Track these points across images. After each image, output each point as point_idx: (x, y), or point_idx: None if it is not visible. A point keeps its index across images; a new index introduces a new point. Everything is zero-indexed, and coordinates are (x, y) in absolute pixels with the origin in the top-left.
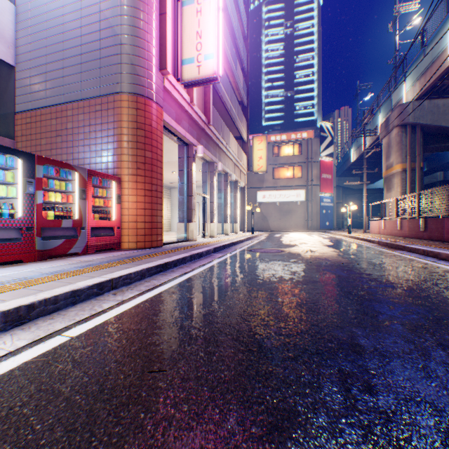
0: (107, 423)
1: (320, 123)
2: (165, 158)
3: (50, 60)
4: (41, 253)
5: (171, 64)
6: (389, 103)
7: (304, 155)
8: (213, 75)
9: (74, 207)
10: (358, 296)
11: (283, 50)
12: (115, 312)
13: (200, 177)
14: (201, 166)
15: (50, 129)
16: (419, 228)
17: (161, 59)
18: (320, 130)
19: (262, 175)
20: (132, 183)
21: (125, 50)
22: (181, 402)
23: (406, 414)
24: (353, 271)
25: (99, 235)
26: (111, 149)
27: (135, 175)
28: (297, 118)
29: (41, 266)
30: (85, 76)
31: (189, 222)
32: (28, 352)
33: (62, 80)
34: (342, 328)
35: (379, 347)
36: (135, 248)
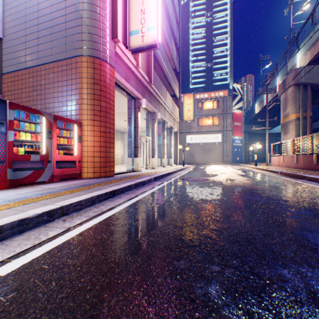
0: None
1: (232, 85)
2: (118, 110)
3: (28, 32)
4: (12, 182)
5: (121, 35)
6: (285, 68)
7: (221, 108)
8: (154, 42)
9: (42, 144)
10: (286, 224)
11: (204, 33)
12: (57, 242)
13: (145, 124)
14: (145, 116)
15: (28, 85)
16: (313, 162)
17: (113, 30)
18: (233, 90)
19: (190, 123)
20: (90, 126)
21: (85, 22)
22: None
23: None
24: (271, 198)
25: (63, 167)
26: (74, 99)
27: (92, 120)
28: (215, 83)
29: (10, 193)
30: (55, 44)
31: (136, 157)
32: None
33: (37, 47)
34: (288, 267)
35: None
36: (93, 177)
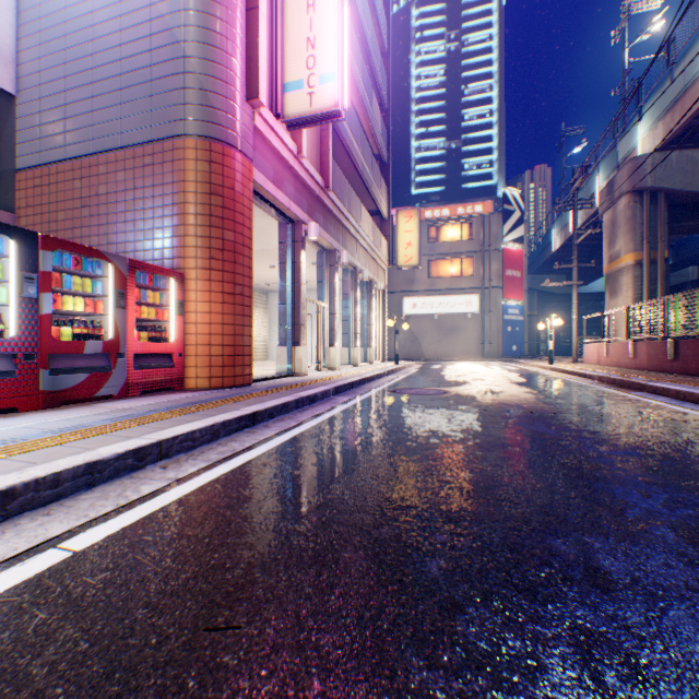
0: None
1: (503, 190)
2: (258, 245)
3: (71, 85)
4: (50, 396)
5: (266, 92)
6: (613, 157)
7: (478, 240)
8: (334, 108)
9: (106, 320)
10: (582, 472)
11: (443, 76)
12: (160, 502)
13: (314, 274)
14: (315, 257)
15: (71, 196)
16: (666, 355)
17: (249, 83)
18: (504, 201)
19: (412, 271)
20: (203, 282)
21: (192, 67)
22: None
23: None
24: (567, 427)
25: (147, 366)
26: (169, 226)
27: (207, 269)
28: (467, 183)
29: (48, 418)
30: (128, 110)
31: (296, 346)
32: None
33: (90, 116)
34: (565, 536)
35: (639, 576)
36: (208, 388)
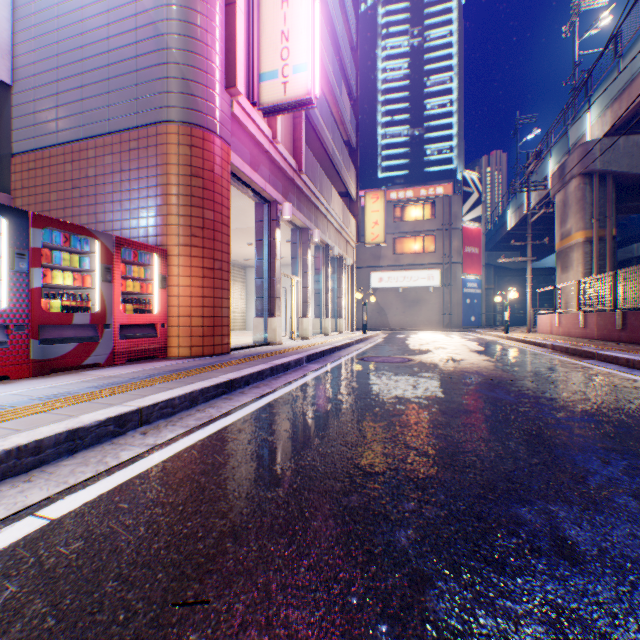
0: None
1: (462, 173)
2: (237, 223)
3: (63, 75)
4: (40, 365)
5: (244, 81)
6: (564, 142)
7: (439, 219)
8: (306, 96)
9: (94, 293)
10: (542, 438)
11: (407, 69)
12: (138, 468)
13: (289, 251)
14: (289, 235)
15: (63, 178)
16: (615, 325)
17: (227, 73)
18: (463, 184)
19: (378, 248)
20: (185, 258)
21: (174, 58)
22: None
23: None
24: (525, 394)
25: (132, 336)
26: (153, 206)
27: (188, 246)
28: (429, 167)
29: (37, 385)
30: (115, 98)
31: (271, 317)
32: None
33: (80, 104)
34: (530, 504)
35: (607, 547)
36: (189, 356)
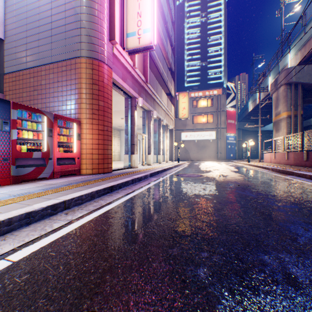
0: None
1: (226, 84)
2: (115, 108)
3: (29, 34)
4: (15, 178)
5: (119, 37)
6: (277, 68)
7: (215, 106)
8: (150, 44)
9: (43, 142)
10: (272, 216)
11: (199, 33)
12: (62, 232)
13: (141, 122)
14: (141, 114)
15: (29, 85)
16: (303, 158)
17: (110, 33)
18: (227, 89)
19: (185, 120)
20: (89, 125)
21: (84, 25)
22: None
23: None
24: (260, 193)
25: (63, 164)
26: (73, 99)
27: (91, 119)
28: (210, 81)
29: (14, 188)
30: (55, 45)
31: (132, 154)
32: None
33: (37, 49)
34: (269, 253)
35: None
36: (91, 174)
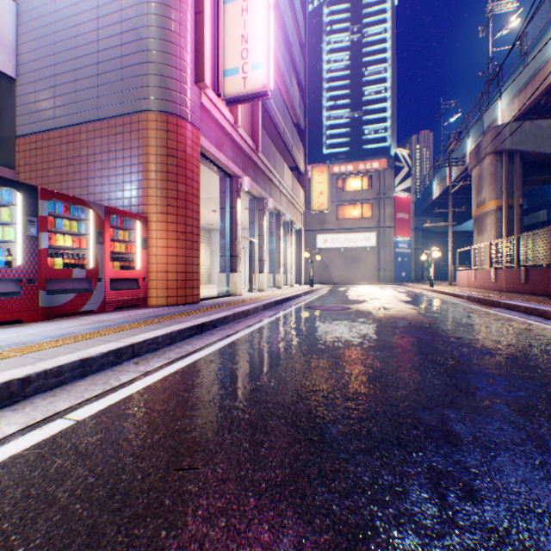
0: (115, 545)
1: (394, 151)
2: (204, 194)
3: (59, 71)
4: (46, 311)
5: (210, 76)
6: (480, 125)
7: (375, 190)
8: (262, 89)
9: (88, 253)
10: (447, 366)
11: (348, 60)
12: (136, 387)
13: (247, 216)
14: (248, 203)
15: (59, 156)
16: (519, 280)
17: (197, 70)
18: (395, 159)
19: (323, 214)
20: (162, 223)
21: (153, 58)
22: (217, 514)
23: (525, 534)
24: (439, 334)
25: (119, 288)
26: (136, 181)
27: (164, 214)
28: (366, 145)
29: (46, 327)
30: (103, 91)
31: (233, 273)
32: (18, 441)
33: (74, 95)
34: (430, 409)
35: (479, 436)
36: (165, 305)
